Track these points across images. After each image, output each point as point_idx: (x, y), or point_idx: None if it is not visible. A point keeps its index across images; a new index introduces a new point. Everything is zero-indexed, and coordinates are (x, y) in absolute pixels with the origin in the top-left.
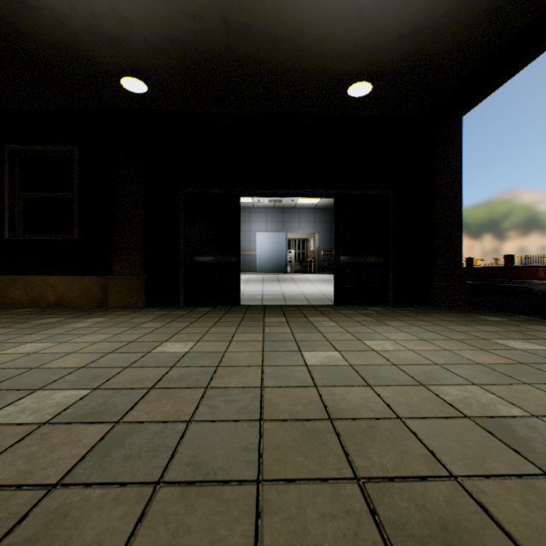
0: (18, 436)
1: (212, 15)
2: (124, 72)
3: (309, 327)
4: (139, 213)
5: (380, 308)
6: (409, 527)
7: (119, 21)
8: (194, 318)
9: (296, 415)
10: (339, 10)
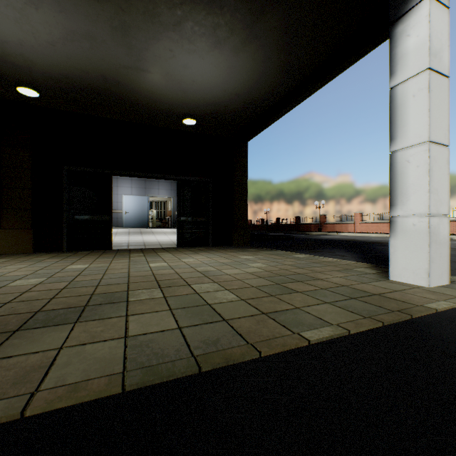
0: (32, 286)
1: (96, 73)
2: (21, 83)
3: (156, 256)
4: (27, 182)
5: (203, 248)
6: (165, 283)
7: (26, 60)
8: (81, 256)
9: (142, 275)
10: (173, 88)
